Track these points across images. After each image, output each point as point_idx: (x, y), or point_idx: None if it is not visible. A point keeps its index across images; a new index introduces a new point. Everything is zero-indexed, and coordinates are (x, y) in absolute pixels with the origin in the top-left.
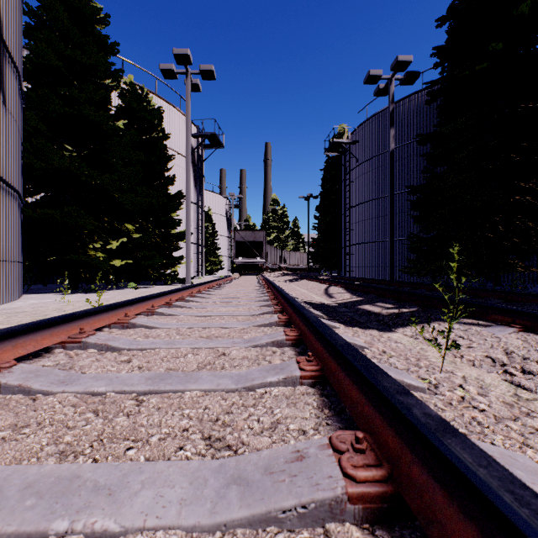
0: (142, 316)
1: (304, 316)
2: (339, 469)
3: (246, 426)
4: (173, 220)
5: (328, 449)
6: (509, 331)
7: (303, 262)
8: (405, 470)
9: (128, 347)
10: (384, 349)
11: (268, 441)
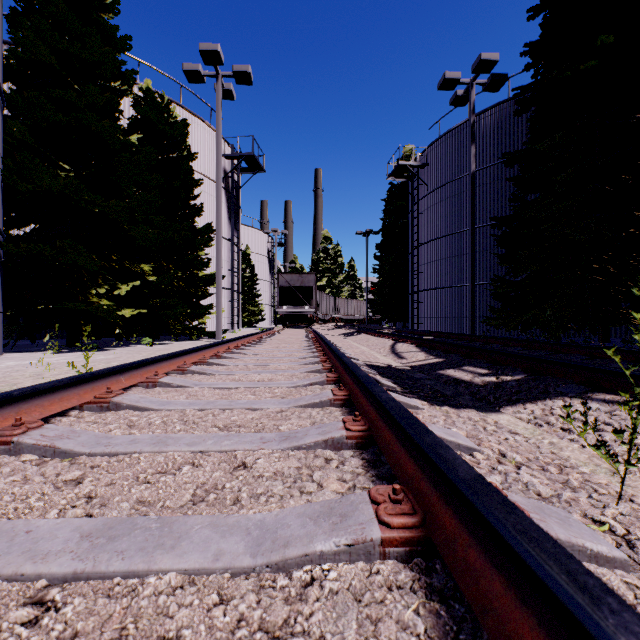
0: (139, 388)
1: (375, 397)
2: None
3: None
4: (200, 260)
5: None
6: None
7: (361, 312)
8: None
9: (88, 451)
10: (501, 449)
11: None
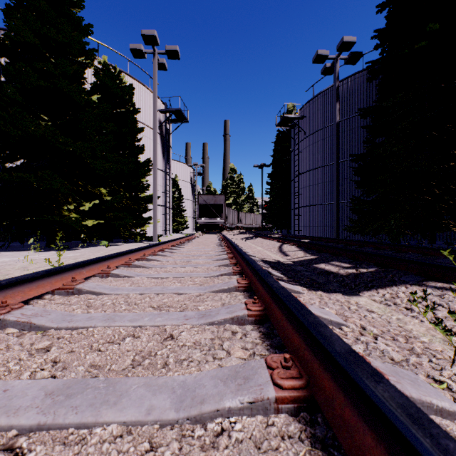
0: (96, 278)
1: (269, 286)
2: None
3: None
4: (142, 185)
5: None
6: None
7: (257, 222)
8: None
9: (56, 325)
10: (362, 324)
11: None
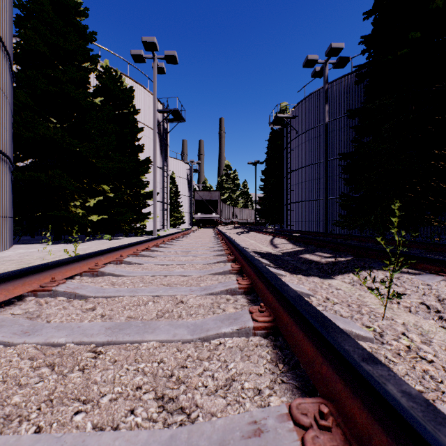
0: (111, 265)
1: (255, 266)
2: None
3: (200, 384)
4: (142, 182)
5: (288, 421)
6: (439, 279)
7: (251, 217)
8: None
9: (94, 295)
10: (327, 296)
11: (223, 403)
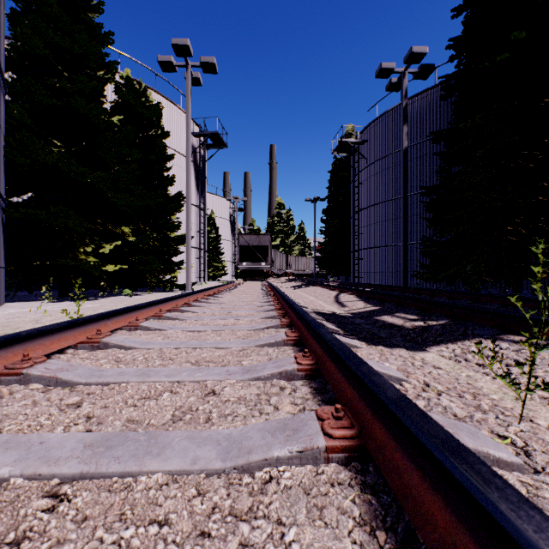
0: (123, 331)
1: (321, 337)
2: None
3: None
4: (172, 223)
5: None
6: None
7: (310, 268)
8: None
9: (84, 381)
10: (426, 380)
11: None
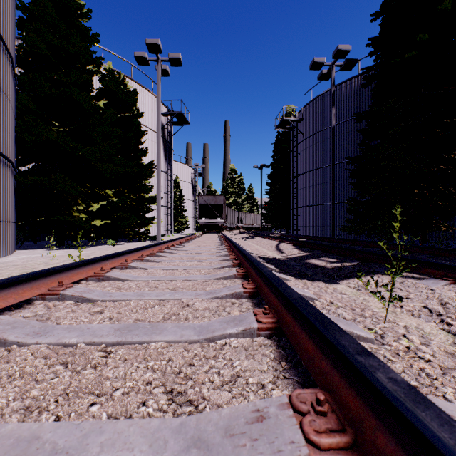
0: (117, 269)
1: (260, 270)
2: (300, 433)
3: (207, 379)
4: (146, 186)
5: (288, 409)
6: (442, 284)
7: (257, 222)
8: (370, 436)
9: (101, 299)
10: (331, 300)
11: (228, 396)
